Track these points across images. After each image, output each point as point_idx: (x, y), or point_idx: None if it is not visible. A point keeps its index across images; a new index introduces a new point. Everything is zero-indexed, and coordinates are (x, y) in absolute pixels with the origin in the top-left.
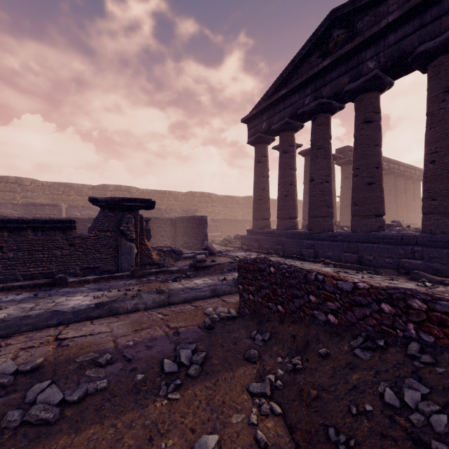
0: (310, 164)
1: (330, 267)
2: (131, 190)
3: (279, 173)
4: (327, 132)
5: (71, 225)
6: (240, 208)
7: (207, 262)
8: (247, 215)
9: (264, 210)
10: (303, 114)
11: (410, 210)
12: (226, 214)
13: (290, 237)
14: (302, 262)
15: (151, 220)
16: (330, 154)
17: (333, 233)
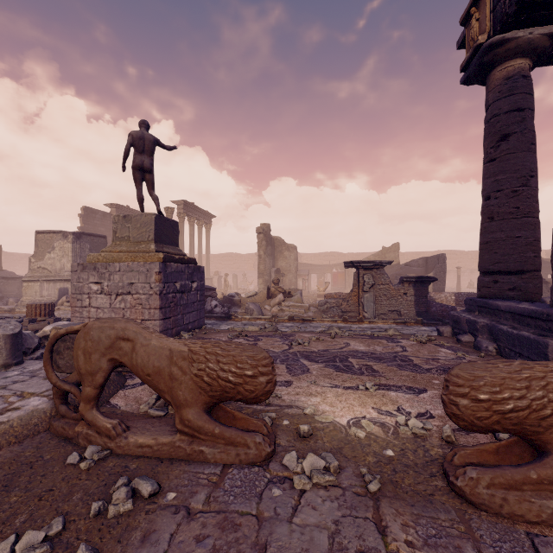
0: None
1: None
2: None
3: None
4: None
5: (544, 281)
6: None
7: None
8: None
9: None
10: None
11: None
12: None
13: None
14: None
15: None
16: None
17: None
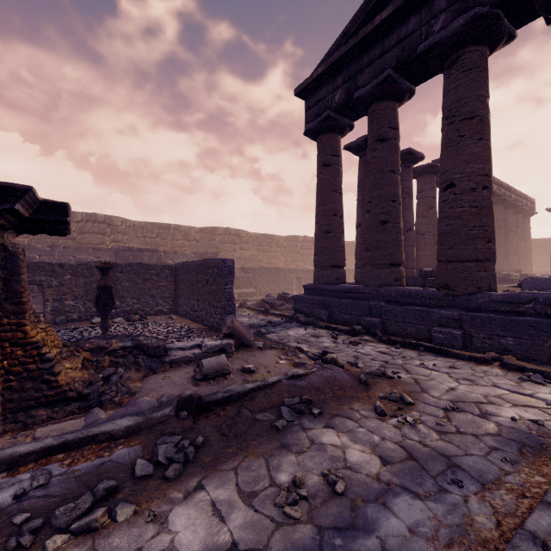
0: (444, 154)
1: (539, 383)
2: (113, 221)
3: (369, 180)
4: (484, 85)
5: None
6: (281, 253)
7: (231, 372)
8: (291, 263)
9: (335, 251)
10: (428, 52)
11: (519, 255)
12: (263, 260)
13: (395, 301)
14: (444, 359)
15: (131, 268)
16: (489, 131)
17: (511, 296)
